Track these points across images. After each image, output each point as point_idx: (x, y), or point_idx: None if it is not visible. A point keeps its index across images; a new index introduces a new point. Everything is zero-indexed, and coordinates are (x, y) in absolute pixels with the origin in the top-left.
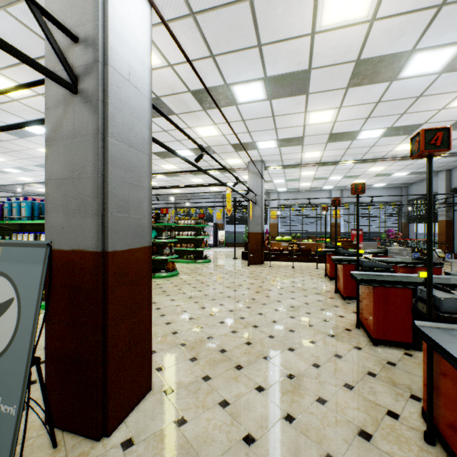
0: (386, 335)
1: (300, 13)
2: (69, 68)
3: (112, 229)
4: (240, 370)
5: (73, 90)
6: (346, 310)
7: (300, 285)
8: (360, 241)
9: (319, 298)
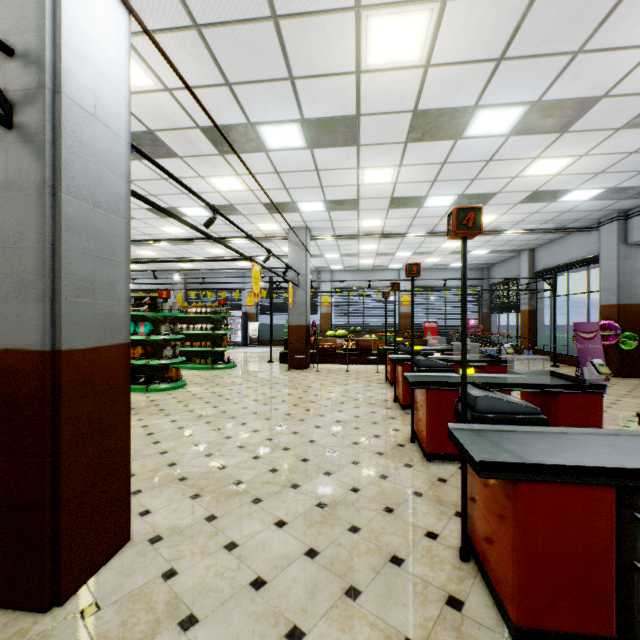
0: (440, 448)
1: (340, 45)
2: None
3: (67, 320)
4: (259, 504)
5: (6, 123)
6: (404, 422)
7: (353, 394)
8: (435, 336)
9: (374, 409)
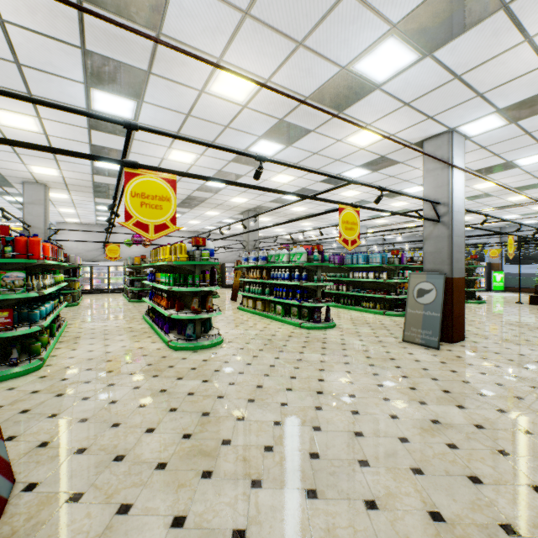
0: None
1: None
2: (438, 215)
3: (454, 270)
4: (519, 345)
5: (438, 222)
6: None
7: None
8: None
9: None
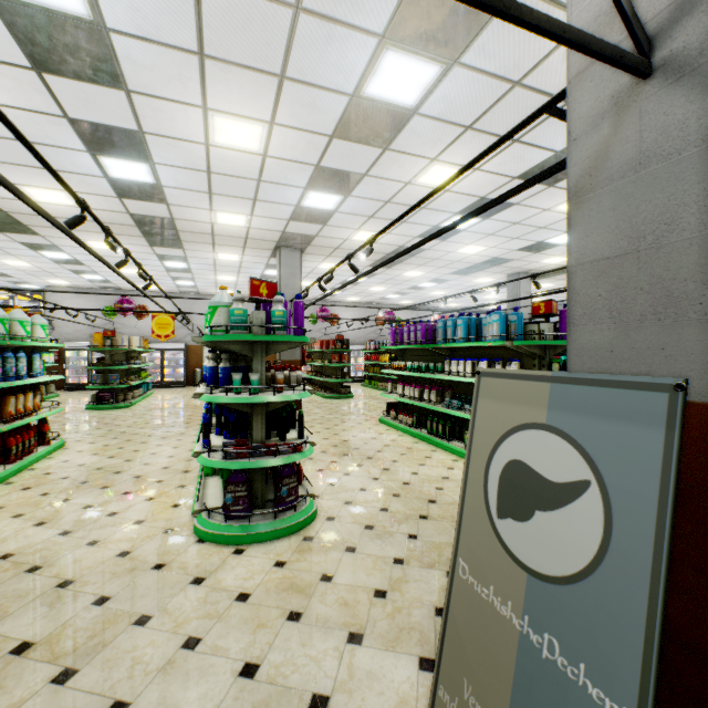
0: None
1: None
2: (638, 28)
3: None
4: None
5: (644, 70)
6: None
7: None
8: None
9: None
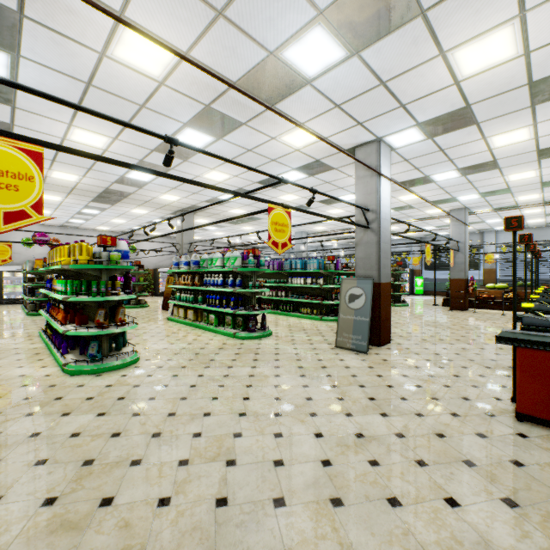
0: None
1: (476, 147)
2: (367, 221)
3: (381, 275)
4: (435, 344)
5: (368, 228)
6: None
7: (500, 325)
8: None
9: None
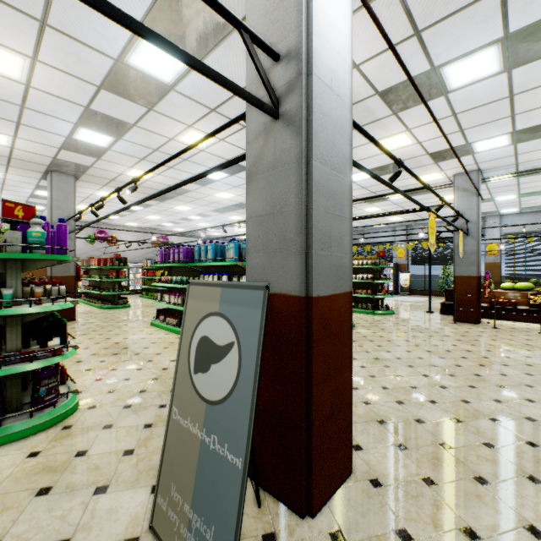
0: None
1: None
2: (272, 91)
3: (316, 270)
4: (486, 487)
5: (275, 115)
6: None
7: None
8: None
9: None
